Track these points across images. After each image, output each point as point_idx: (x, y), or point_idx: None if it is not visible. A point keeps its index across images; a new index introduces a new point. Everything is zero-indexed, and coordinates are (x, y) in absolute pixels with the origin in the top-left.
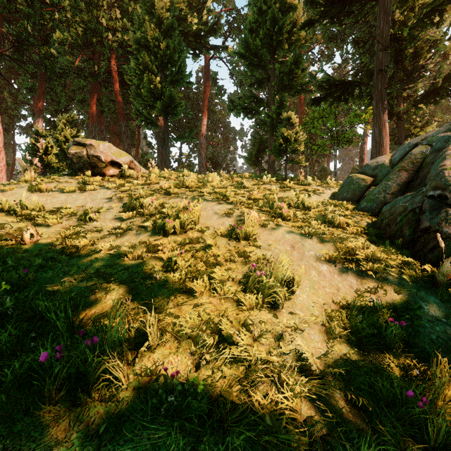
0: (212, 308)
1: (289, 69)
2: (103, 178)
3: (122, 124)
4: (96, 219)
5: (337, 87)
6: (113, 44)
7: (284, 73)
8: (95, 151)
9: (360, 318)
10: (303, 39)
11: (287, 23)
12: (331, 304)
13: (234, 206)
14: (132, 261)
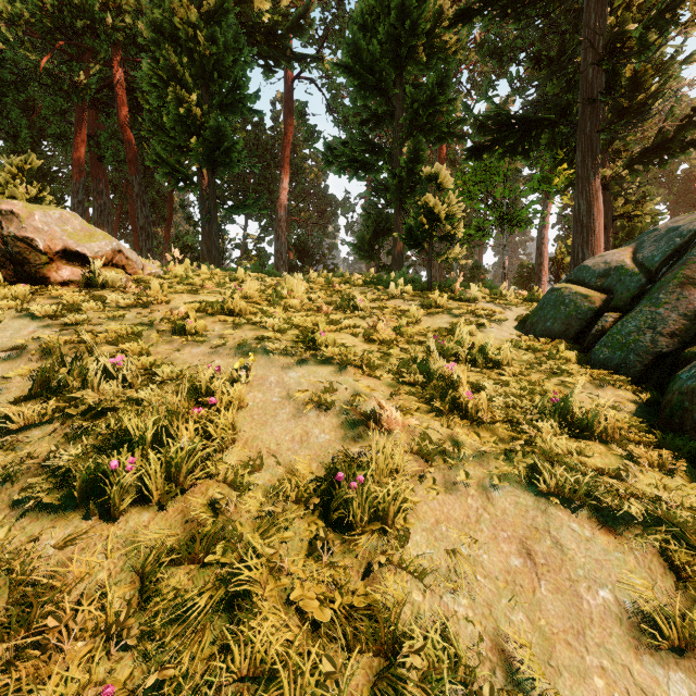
0: None
1: (429, 95)
2: (42, 289)
3: (133, 180)
4: None
5: (512, 129)
6: (114, 33)
7: (420, 103)
8: (20, 228)
9: None
10: (450, 49)
11: (425, 18)
12: None
13: (335, 369)
14: None
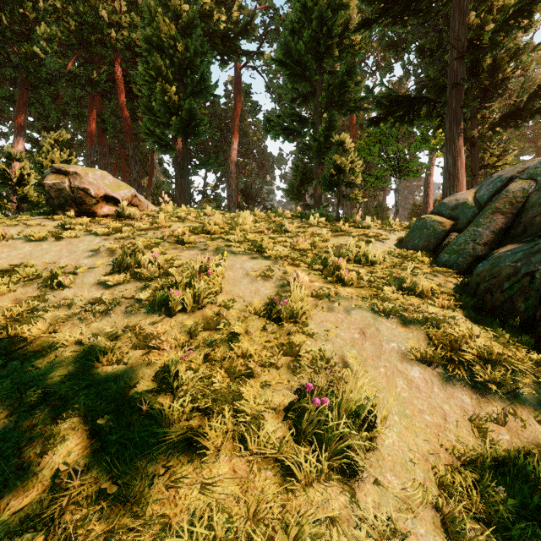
0: (236, 488)
1: (340, 81)
2: (93, 219)
3: (129, 146)
4: (68, 285)
5: (400, 105)
6: (117, 43)
7: (334, 86)
8: (81, 182)
9: (501, 494)
10: (357, 45)
11: (338, 24)
12: (439, 449)
13: (273, 262)
14: (109, 365)
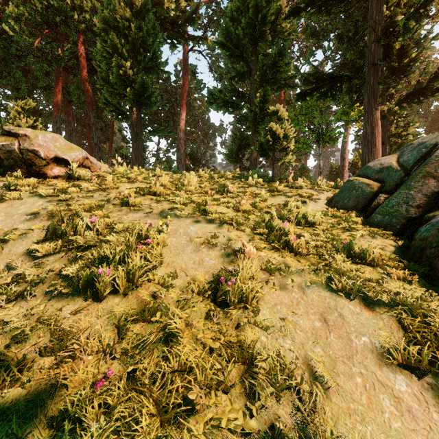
0: None
1: (273, 61)
2: (43, 180)
3: (90, 115)
4: None
5: (324, 82)
6: (79, 24)
7: (267, 66)
8: (30, 144)
9: None
10: (286, 32)
11: (271, 13)
12: None
13: (217, 226)
14: None
